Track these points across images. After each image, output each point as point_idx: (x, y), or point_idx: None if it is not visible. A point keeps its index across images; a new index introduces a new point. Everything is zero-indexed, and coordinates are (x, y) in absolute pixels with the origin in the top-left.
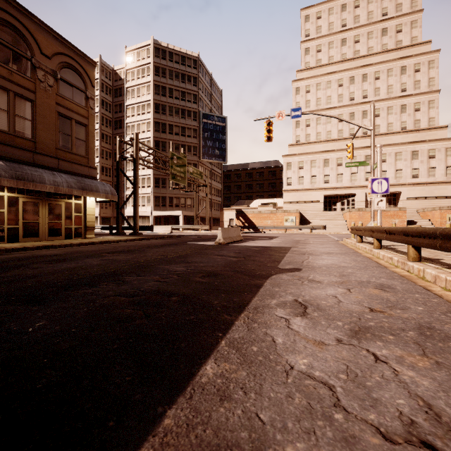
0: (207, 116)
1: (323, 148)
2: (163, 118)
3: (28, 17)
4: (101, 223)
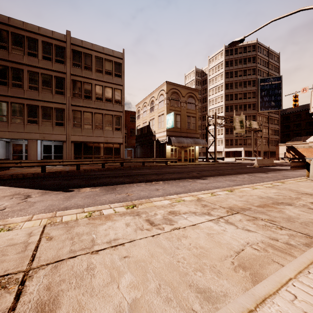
0: (264, 80)
1: None
2: (230, 91)
3: (179, 86)
4: None
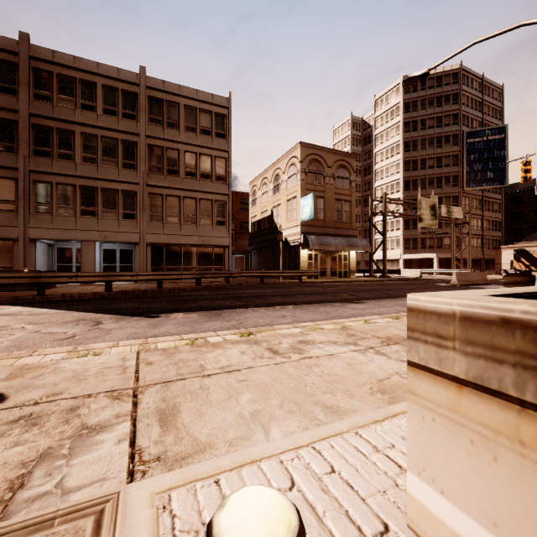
0: (473, 134)
1: None
2: (413, 155)
3: (322, 150)
4: None
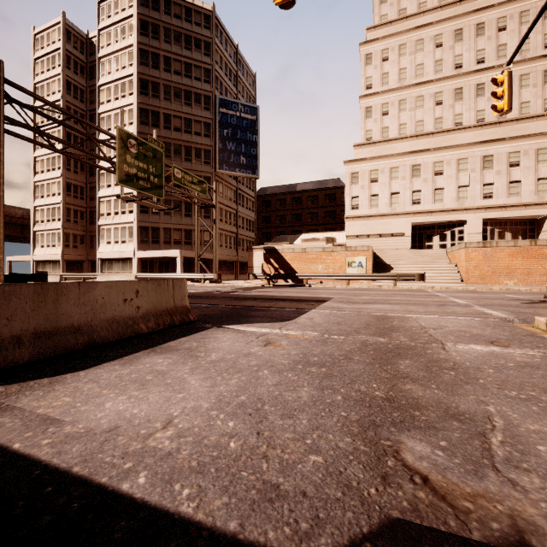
0: (227, 104)
1: (411, 148)
2: (154, 104)
3: None
4: (65, 269)
